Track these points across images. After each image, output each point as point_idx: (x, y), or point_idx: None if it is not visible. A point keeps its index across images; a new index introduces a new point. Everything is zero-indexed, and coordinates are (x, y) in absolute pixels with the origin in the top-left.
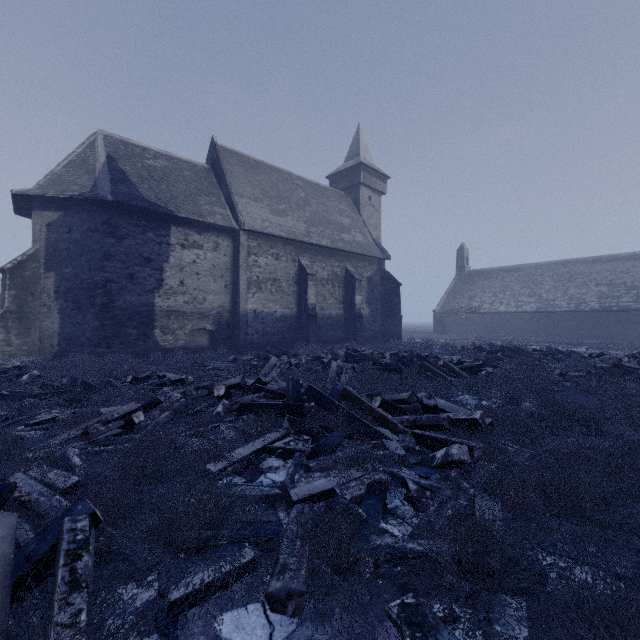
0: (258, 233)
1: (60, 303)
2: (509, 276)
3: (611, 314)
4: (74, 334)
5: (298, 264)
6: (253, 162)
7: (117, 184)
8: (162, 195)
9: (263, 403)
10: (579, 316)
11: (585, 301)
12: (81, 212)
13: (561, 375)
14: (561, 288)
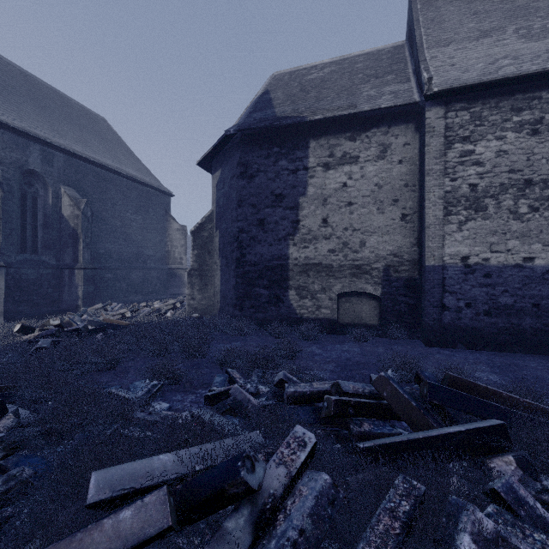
0: (472, 91)
1: (220, 260)
2: None
3: None
4: (225, 292)
5: None
6: None
7: (253, 114)
8: (303, 104)
9: None
10: None
11: None
12: (228, 161)
13: None
14: None
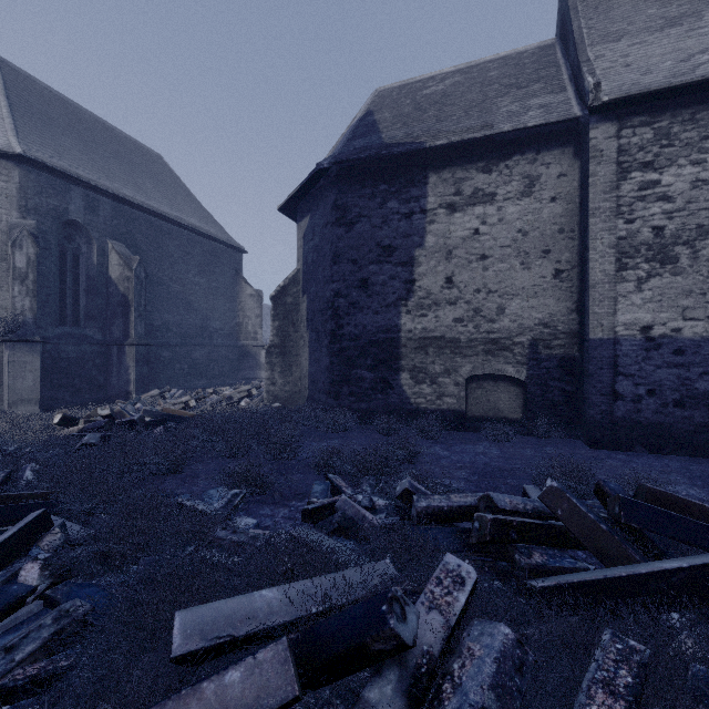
0: (657, 99)
1: (309, 333)
2: None
3: None
4: (315, 375)
5: None
6: None
7: (353, 142)
8: (419, 127)
9: None
10: None
11: None
12: (319, 205)
13: None
14: None
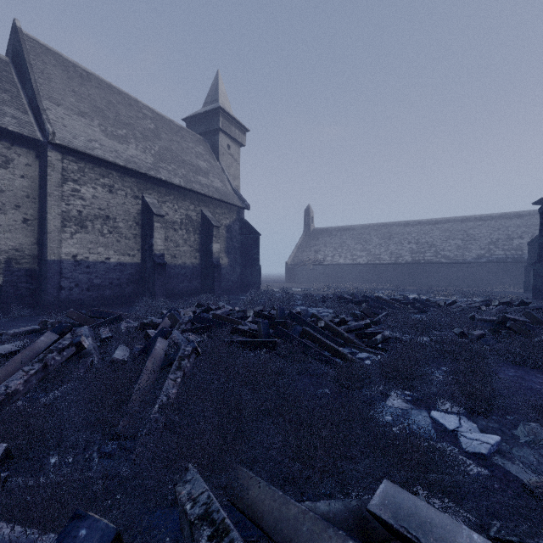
0: (80, 153)
1: None
2: (345, 234)
3: (420, 266)
4: None
5: (142, 202)
6: (82, 72)
7: None
8: None
9: None
10: (398, 267)
11: (402, 255)
12: None
13: (462, 334)
14: (384, 245)
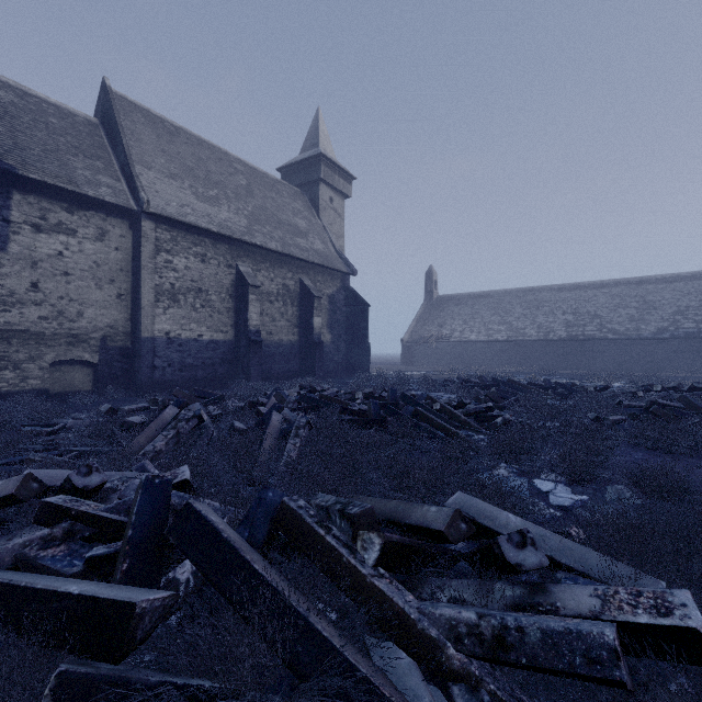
0: (173, 221)
1: None
2: (479, 303)
3: (578, 343)
4: None
5: (235, 271)
6: (171, 127)
7: None
8: None
9: (17, 587)
10: (548, 345)
11: (553, 330)
12: None
13: (597, 420)
14: (530, 316)
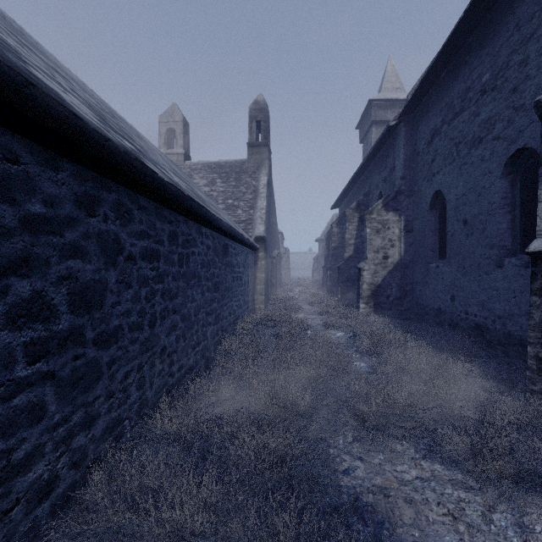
0: None
1: None
2: None
3: None
4: None
5: None
6: None
7: None
8: None
9: None
10: None
11: None
12: None
13: None
14: None
